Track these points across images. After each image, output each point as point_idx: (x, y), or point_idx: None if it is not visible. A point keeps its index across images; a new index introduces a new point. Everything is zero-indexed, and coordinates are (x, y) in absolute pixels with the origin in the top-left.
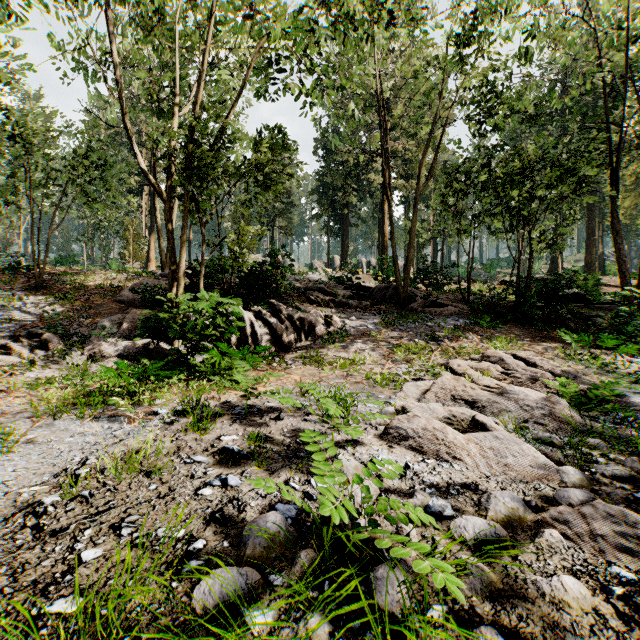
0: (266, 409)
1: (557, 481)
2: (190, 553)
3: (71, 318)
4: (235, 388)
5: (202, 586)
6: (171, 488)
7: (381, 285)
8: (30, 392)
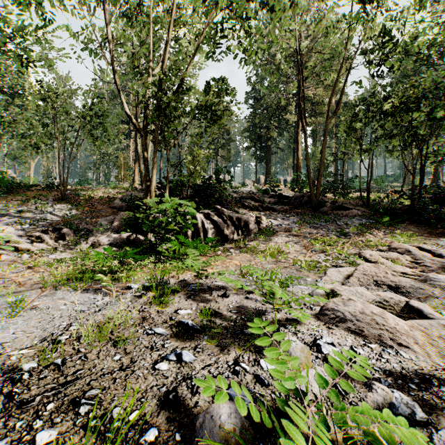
0: (214, 287)
1: None
2: None
3: (81, 218)
4: (190, 269)
5: None
6: (132, 359)
7: (297, 194)
8: (46, 269)
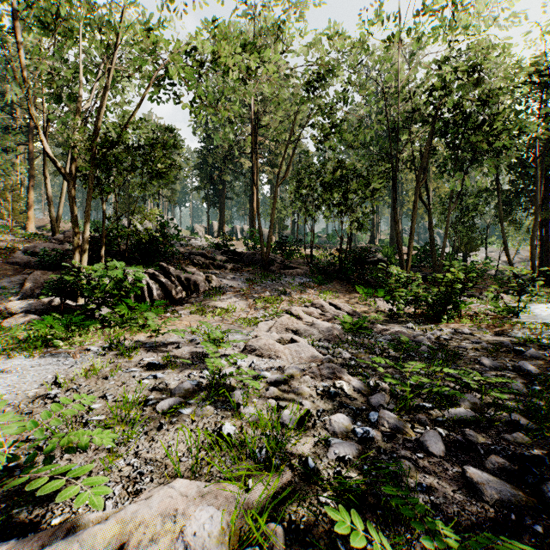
0: (169, 343)
1: (320, 361)
2: (148, 400)
3: None
4: (142, 332)
5: (160, 404)
6: (123, 382)
7: (250, 252)
8: None
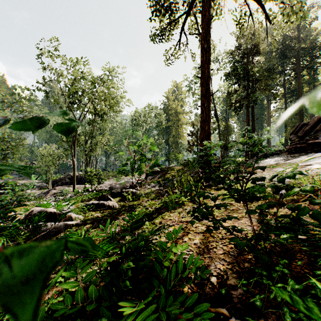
0: None
1: None
2: None
3: None
4: None
5: None
6: None
7: None
8: None
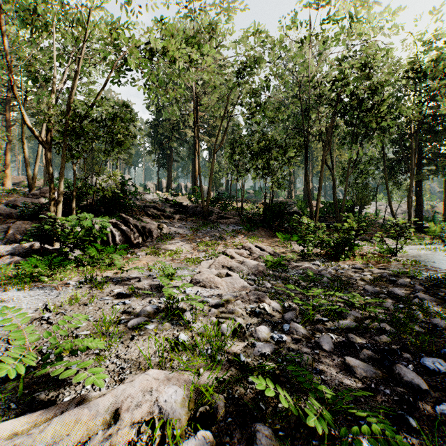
0: (131, 278)
1: (249, 290)
2: (120, 319)
3: None
4: (109, 269)
5: (130, 322)
6: (100, 307)
7: (193, 205)
8: None
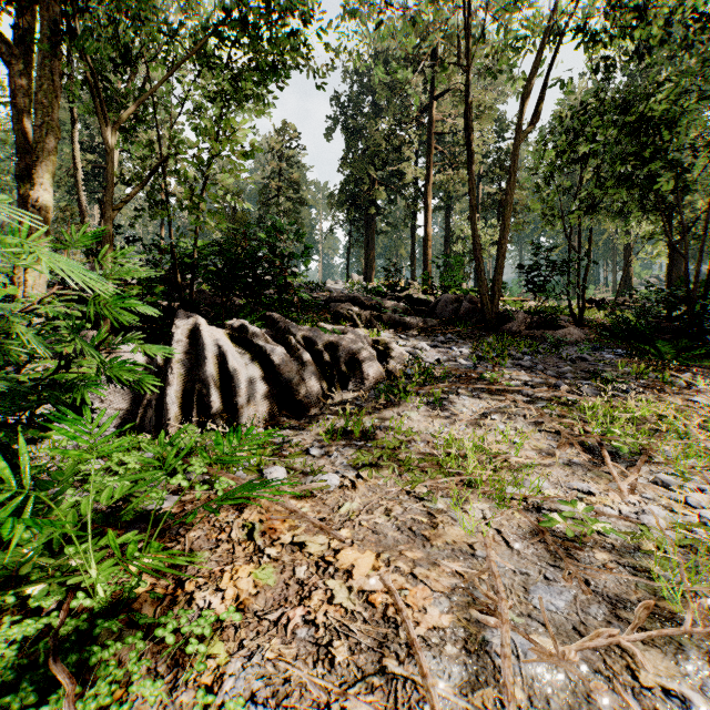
0: None
1: None
2: None
3: None
4: None
5: None
6: None
7: (448, 295)
8: None
